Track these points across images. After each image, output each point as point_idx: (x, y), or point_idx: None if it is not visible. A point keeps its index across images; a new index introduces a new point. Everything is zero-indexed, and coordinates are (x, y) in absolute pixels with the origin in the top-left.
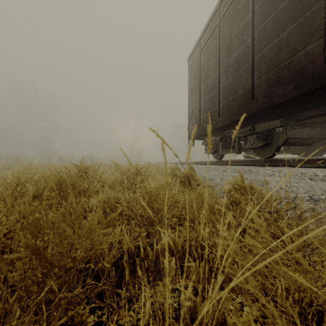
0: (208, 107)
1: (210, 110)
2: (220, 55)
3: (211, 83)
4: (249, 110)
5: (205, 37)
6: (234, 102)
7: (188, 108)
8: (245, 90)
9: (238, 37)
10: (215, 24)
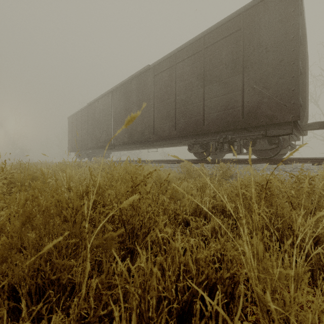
0: (74, 142)
1: (75, 144)
2: (77, 128)
3: (75, 135)
4: (81, 149)
5: (73, 117)
6: (79, 145)
7: (68, 139)
8: (81, 143)
9: (80, 128)
10: (76, 117)
